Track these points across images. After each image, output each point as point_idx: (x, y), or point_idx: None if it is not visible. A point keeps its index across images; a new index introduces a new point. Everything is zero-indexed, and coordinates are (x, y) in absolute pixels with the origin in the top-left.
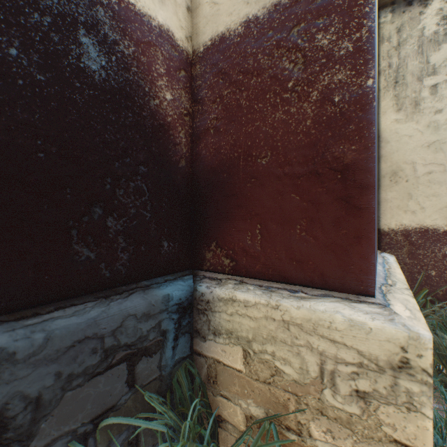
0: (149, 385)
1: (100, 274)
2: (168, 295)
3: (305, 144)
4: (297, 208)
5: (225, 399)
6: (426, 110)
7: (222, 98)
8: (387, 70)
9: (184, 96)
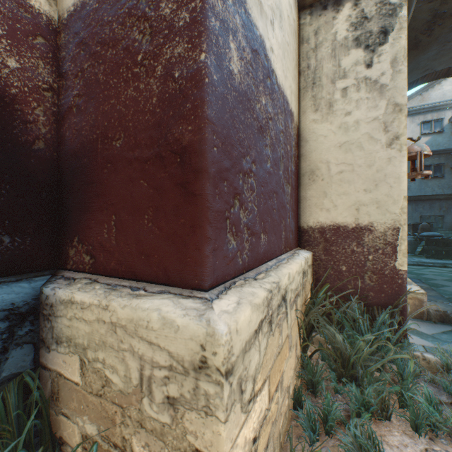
0: None
1: None
2: None
3: (152, 125)
4: (146, 196)
5: (66, 417)
6: (338, 112)
7: (83, 72)
8: (306, 71)
9: (42, 67)
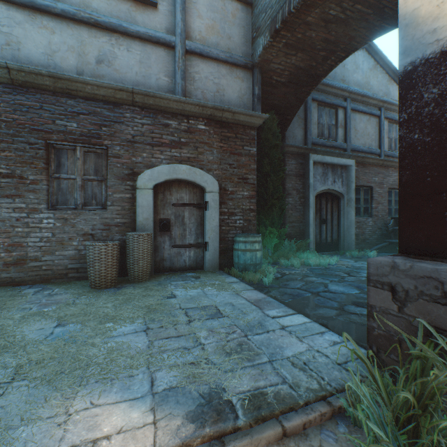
0: None
1: None
2: None
3: None
4: None
5: None
6: None
7: None
8: None
9: None
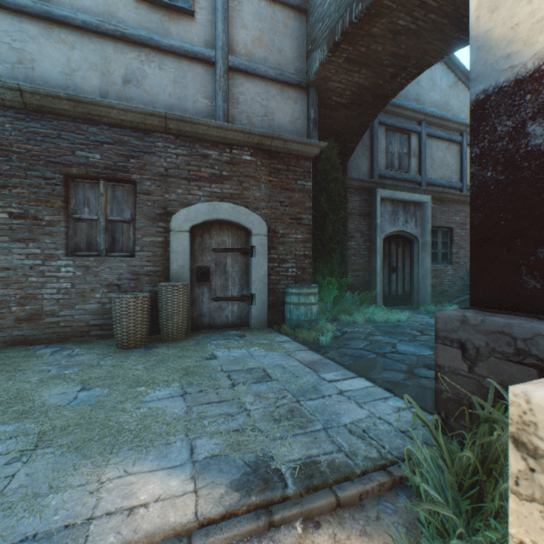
0: None
1: None
2: None
3: None
4: None
5: None
6: None
7: None
8: None
9: None
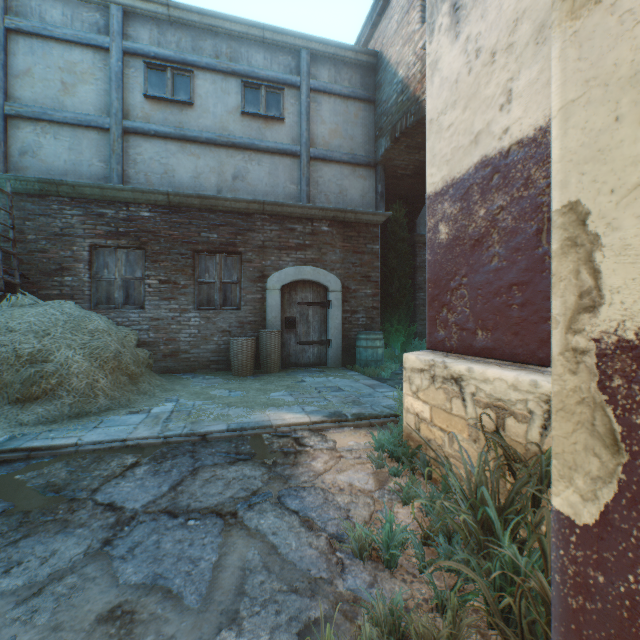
0: None
1: None
2: None
3: None
4: None
5: None
6: None
7: None
8: None
9: None
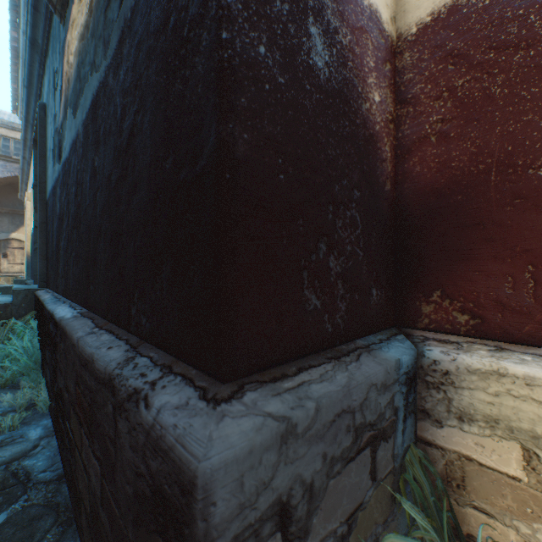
0: (385, 479)
1: (324, 328)
2: (398, 360)
3: None
4: None
5: (482, 513)
6: None
7: (453, 91)
8: None
9: (388, 96)
